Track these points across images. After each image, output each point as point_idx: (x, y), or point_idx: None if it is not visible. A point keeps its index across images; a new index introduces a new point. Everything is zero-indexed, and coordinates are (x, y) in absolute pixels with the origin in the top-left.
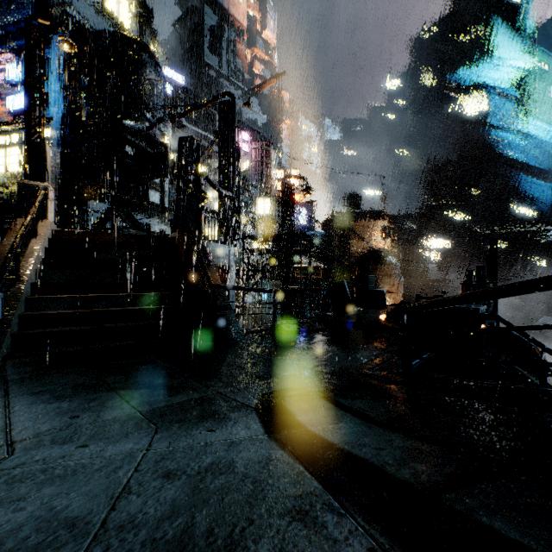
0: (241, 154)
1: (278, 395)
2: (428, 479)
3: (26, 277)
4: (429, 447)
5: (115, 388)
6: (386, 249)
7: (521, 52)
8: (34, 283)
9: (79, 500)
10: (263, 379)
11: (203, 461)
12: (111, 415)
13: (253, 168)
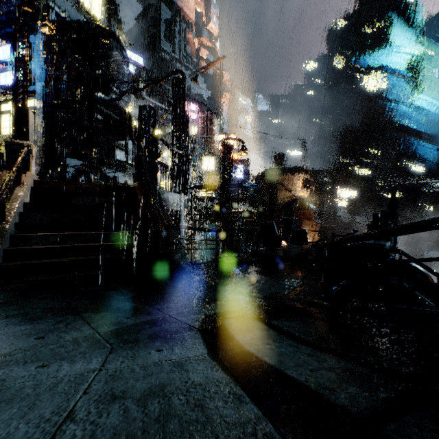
0: (190, 122)
1: (219, 317)
2: (365, 405)
3: (10, 218)
4: (358, 368)
5: (79, 311)
6: (306, 198)
7: (413, 41)
8: (17, 223)
9: (22, 428)
10: (207, 303)
11: (149, 382)
12: (73, 336)
13: (199, 133)
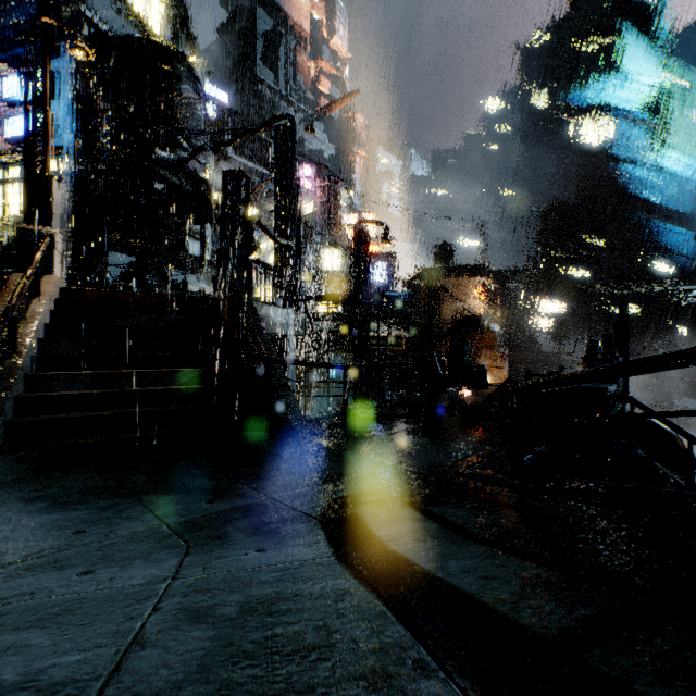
0: (303, 194)
1: (349, 501)
2: (559, 625)
3: (25, 348)
4: (555, 575)
5: (136, 493)
6: (486, 314)
7: (656, 65)
8: (35, 356)
9: (72, 655)
10: (330, 480)
11: (248, 595)
12: (129, 529)
13: (318, 211)
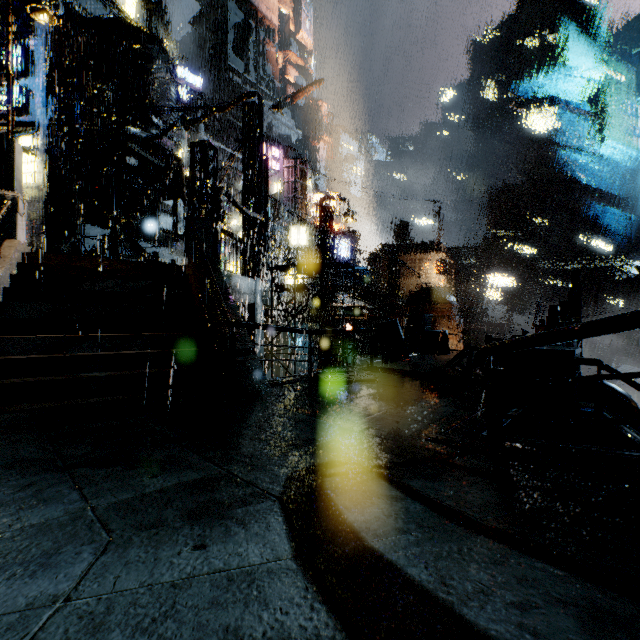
0: (272, 174)
1: (314, 474)
2: None
3: None
4: (622, 604)
5: (70, 465)
6: (442, 287)
7: (595, 60)
8: None
9: None
10: (294, 447)
11: None
12: (42, 515)
13: (285, 191)
